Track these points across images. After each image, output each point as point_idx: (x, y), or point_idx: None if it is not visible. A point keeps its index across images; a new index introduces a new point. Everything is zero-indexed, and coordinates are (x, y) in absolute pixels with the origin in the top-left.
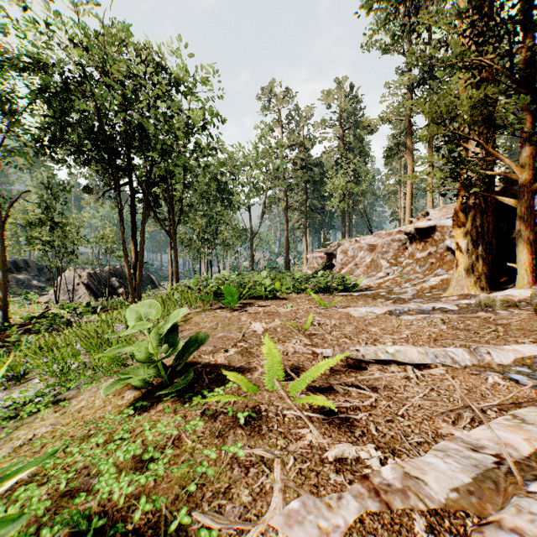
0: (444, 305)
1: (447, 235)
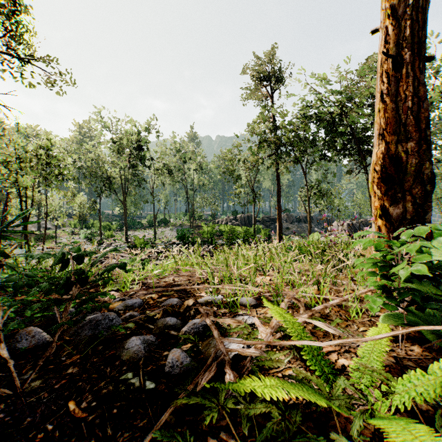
0: None
1: None
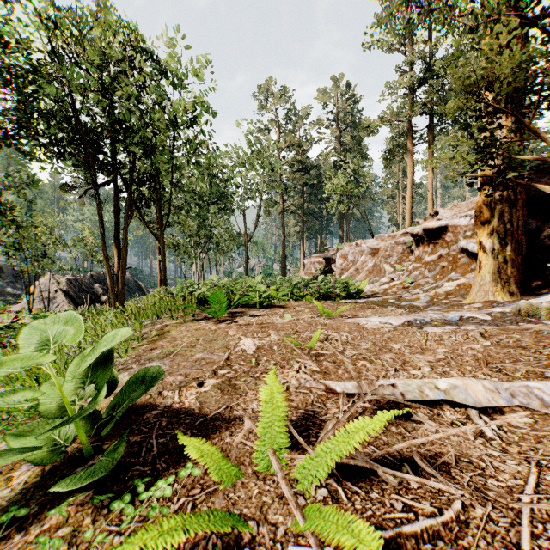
0: (473, 314)
1: (461, 235)
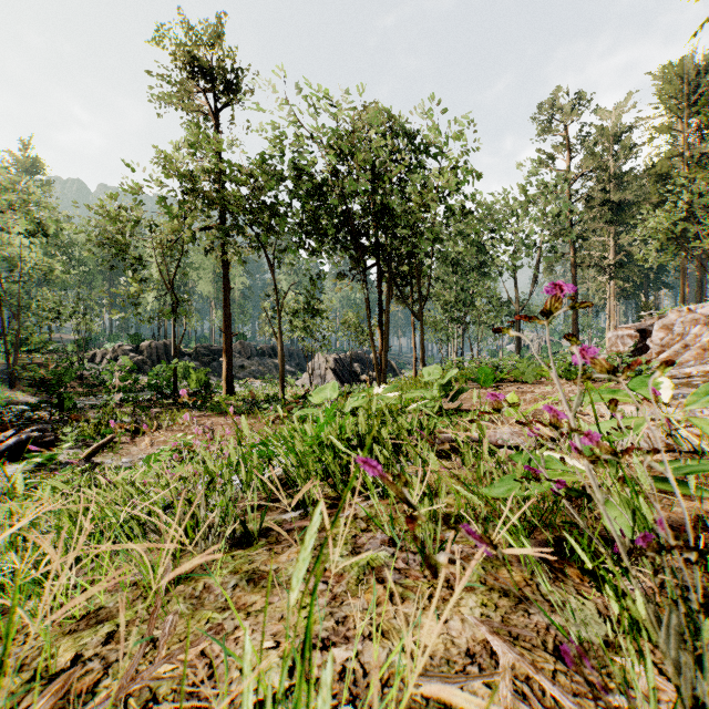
0: None
1: None
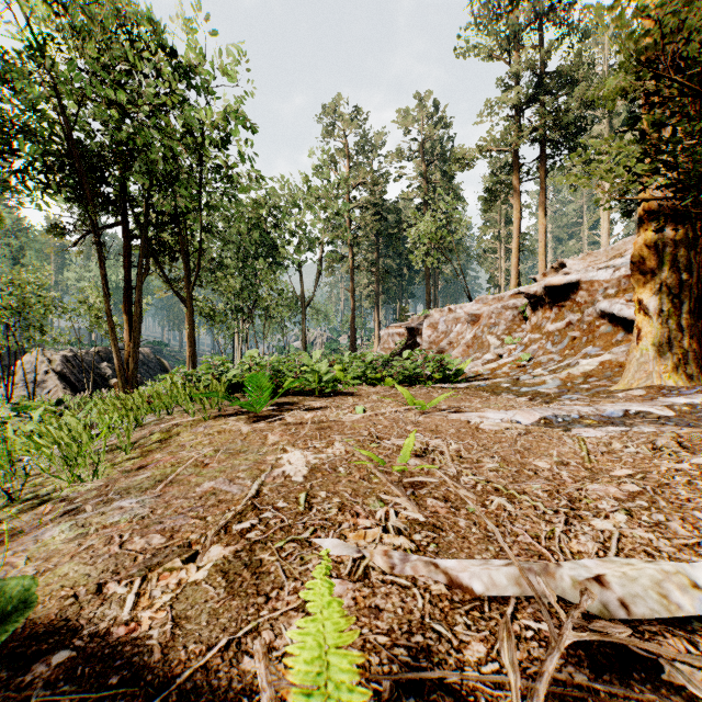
0: (645, 408)
1: (600, 294)
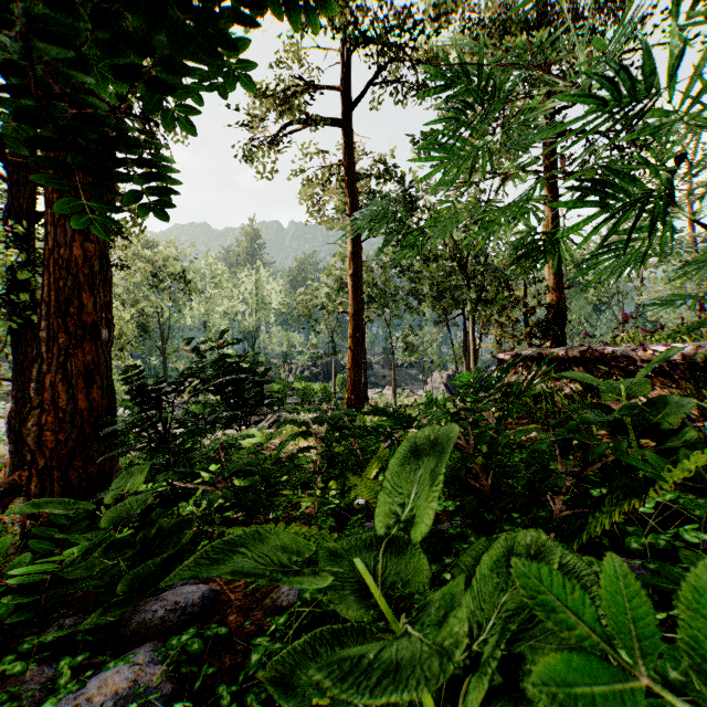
0: None
1: None
